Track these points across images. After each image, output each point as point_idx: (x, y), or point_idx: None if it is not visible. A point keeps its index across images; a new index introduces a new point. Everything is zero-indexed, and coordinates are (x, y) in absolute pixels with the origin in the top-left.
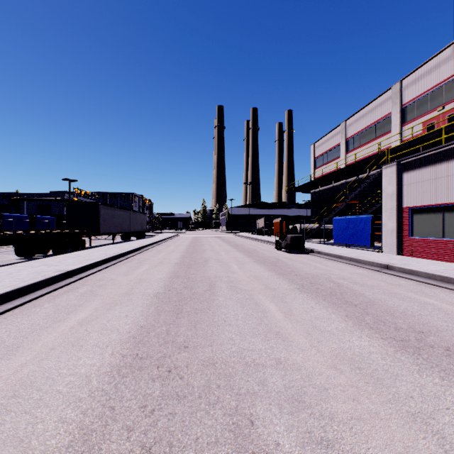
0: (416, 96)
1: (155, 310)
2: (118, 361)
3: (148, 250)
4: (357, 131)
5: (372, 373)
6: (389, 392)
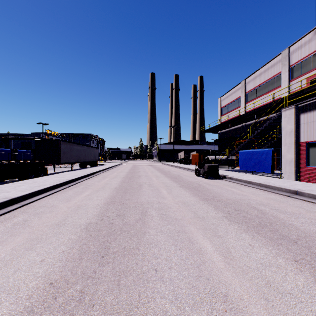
0: (301, 59)
1: (79, 250)
2: None
3: (96, 176)
4: (254, 87)
5: None
6: None
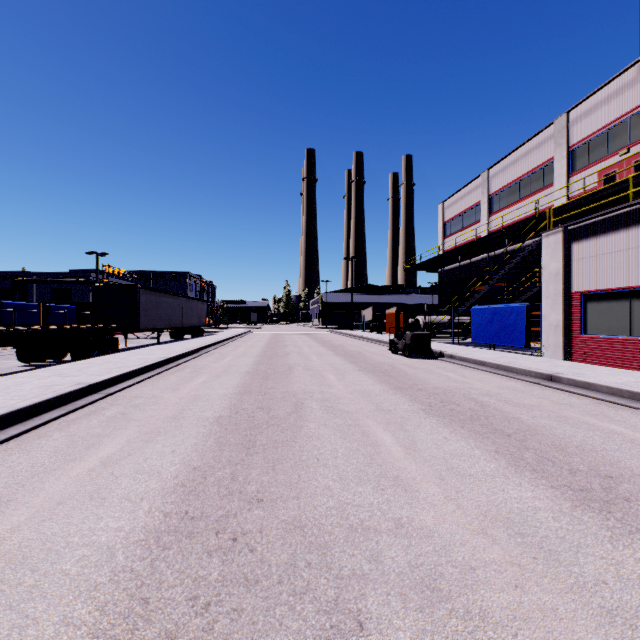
0: (589, 135)
1: (216, 442)
2: (157, 523)
3: (208, 354)
4: (504, 184)
5: (540, 542)
6: (570, 574)
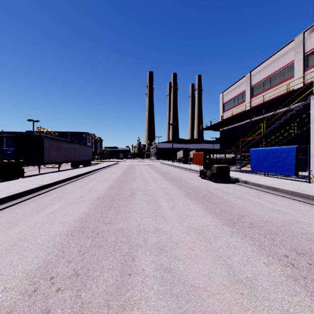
0: None
1: None
2: None
3: (82, 179)
4: (260, 79)
5: None
6: None
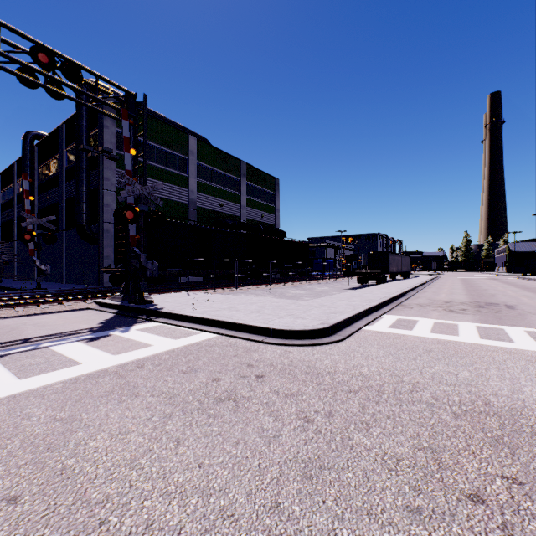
0: None
1: (470, 296)
2: (468, 298)
3: (431, 284)
4: None
5: None
6: None
